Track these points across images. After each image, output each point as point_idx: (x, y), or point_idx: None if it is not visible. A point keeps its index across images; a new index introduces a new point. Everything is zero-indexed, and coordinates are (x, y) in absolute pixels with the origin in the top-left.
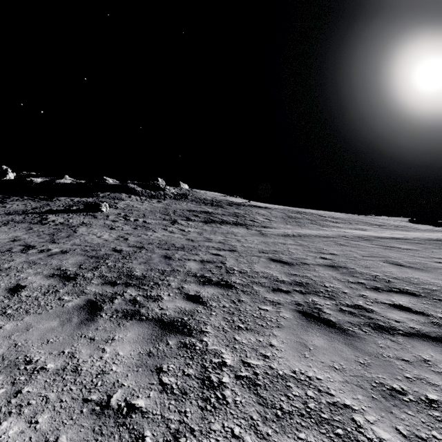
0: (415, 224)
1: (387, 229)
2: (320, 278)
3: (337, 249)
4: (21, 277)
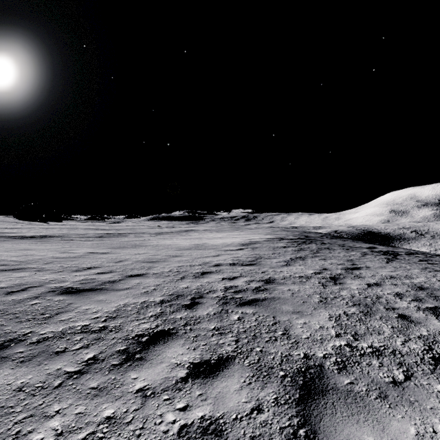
0: (33, 222)
1: (32, 225)
2: (73, 234)
3: (54, 230)
4: (3, 239)
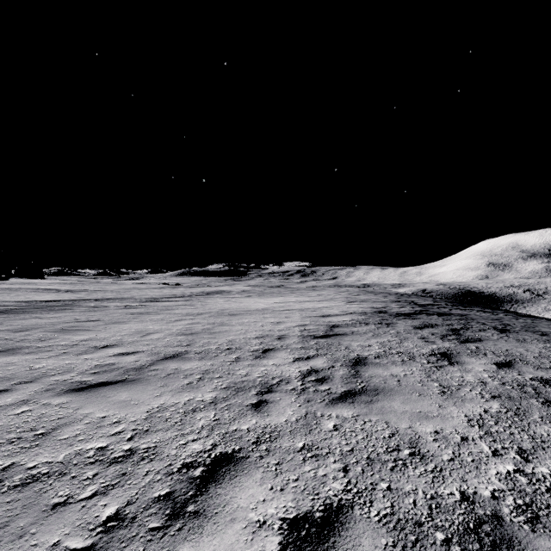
0: None
1: None
2: None
3: None
4: None
